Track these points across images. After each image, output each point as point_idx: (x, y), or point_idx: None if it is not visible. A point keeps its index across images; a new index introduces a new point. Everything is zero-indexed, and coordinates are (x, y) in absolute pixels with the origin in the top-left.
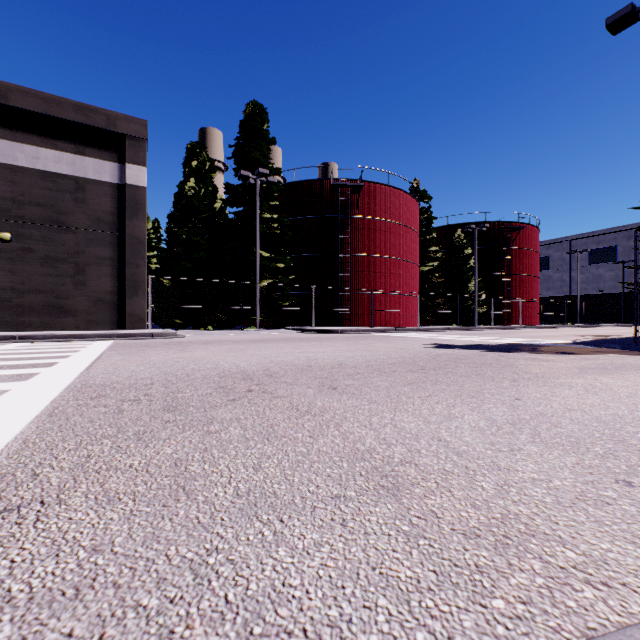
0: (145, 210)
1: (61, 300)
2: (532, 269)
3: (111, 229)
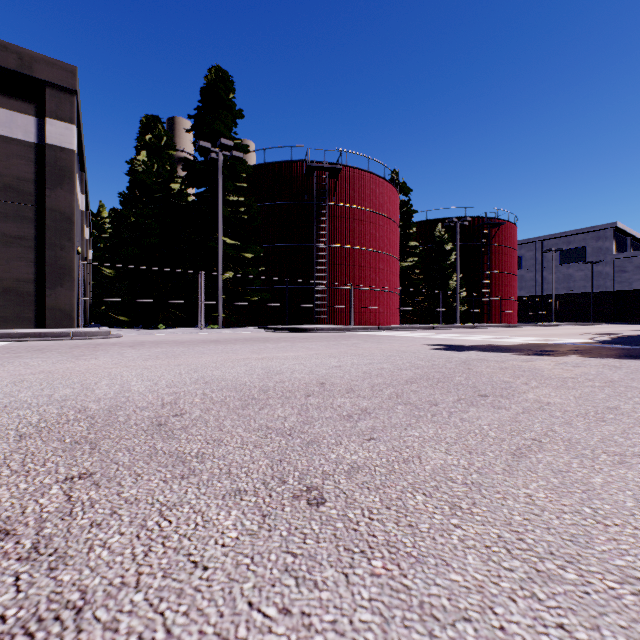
0: (73, 178)
1: None
2: (511, 267)
3: (26, 200)
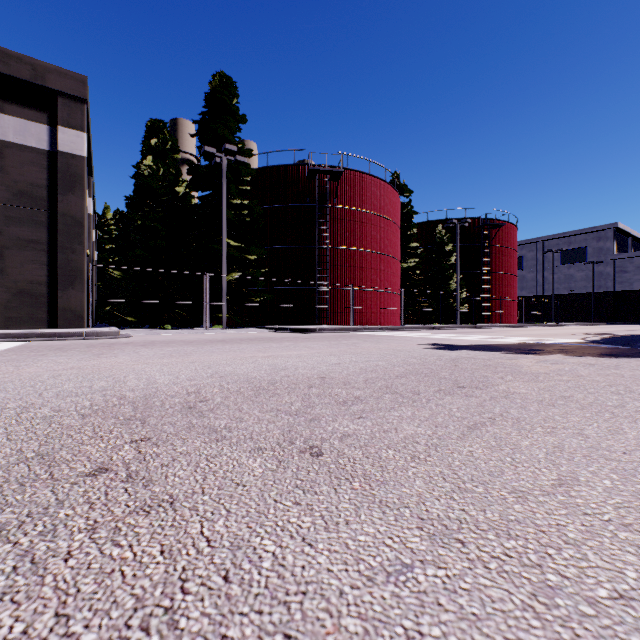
0: (84, 184)
1: None
2: (511, 267)
3: (39, 205)
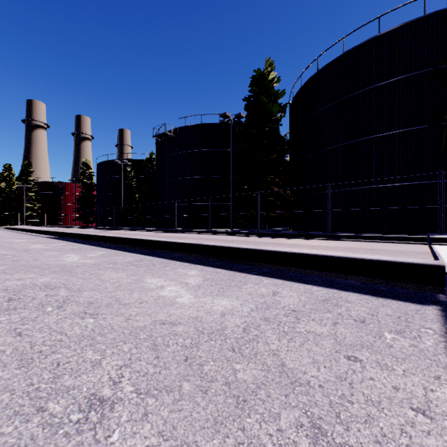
0: None
1: None
2: None
3: None
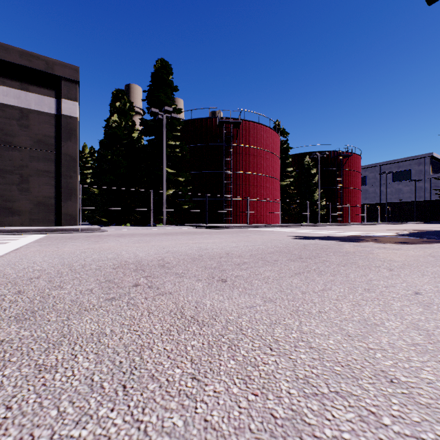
0: (77, 135)
1: (9, 203)
2: (356, 184)
3: (50, 149)
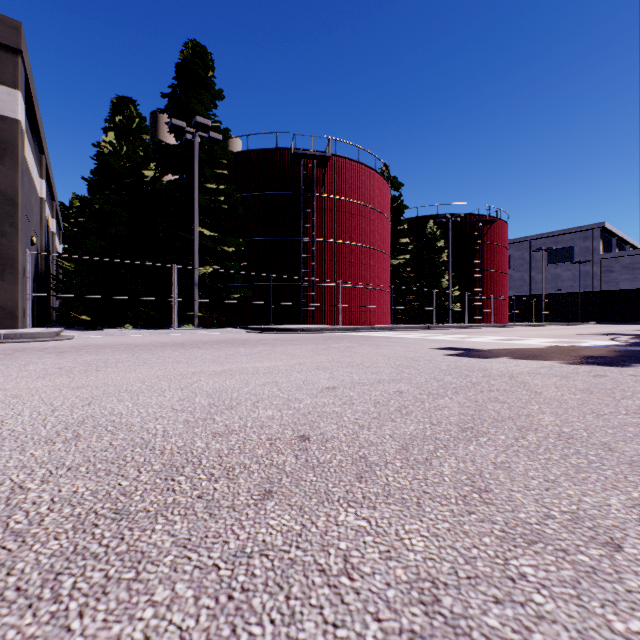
0: (17, 153)
1: None
2: (502, 265)
3: None
